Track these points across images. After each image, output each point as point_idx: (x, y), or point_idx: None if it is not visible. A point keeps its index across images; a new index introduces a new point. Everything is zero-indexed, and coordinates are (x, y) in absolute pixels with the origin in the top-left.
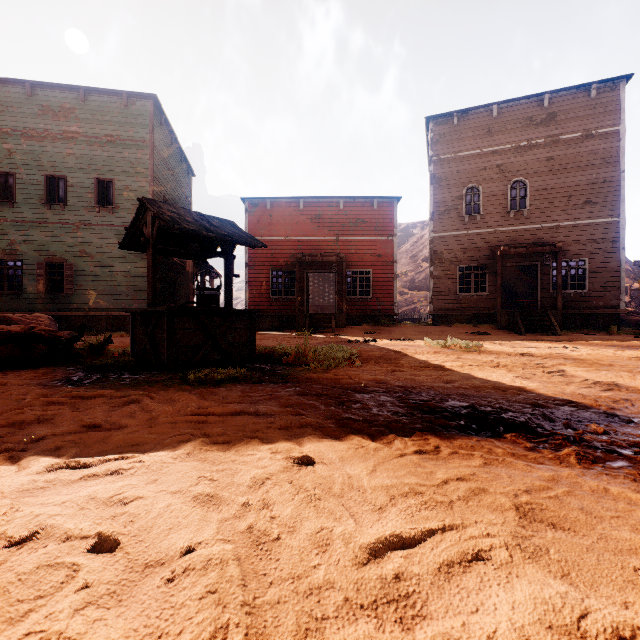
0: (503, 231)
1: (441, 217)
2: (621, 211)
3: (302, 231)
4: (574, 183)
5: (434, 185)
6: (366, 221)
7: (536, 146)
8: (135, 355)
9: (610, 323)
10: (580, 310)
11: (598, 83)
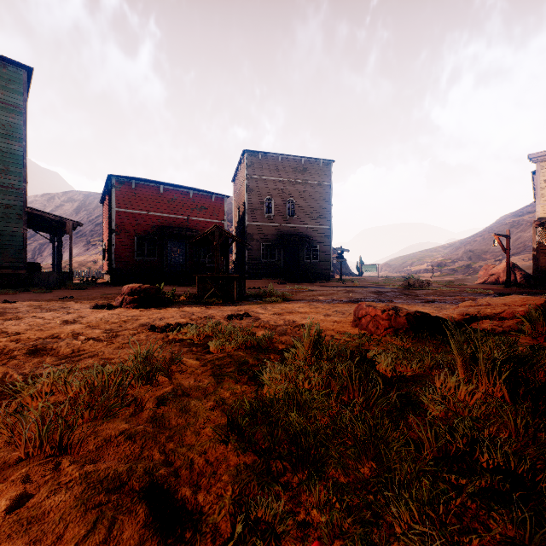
0: (284, 226)
1: (252, 213)
2: (331, 224)
3: (161, 209)
4: (314, 206)
5: (248, 192)
6: (207, 208)
7: (299, 183)
8: (200, 297)
9: (327, 277)
10: (316, 270)
11: (323, 160)
